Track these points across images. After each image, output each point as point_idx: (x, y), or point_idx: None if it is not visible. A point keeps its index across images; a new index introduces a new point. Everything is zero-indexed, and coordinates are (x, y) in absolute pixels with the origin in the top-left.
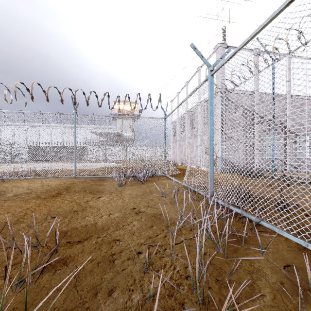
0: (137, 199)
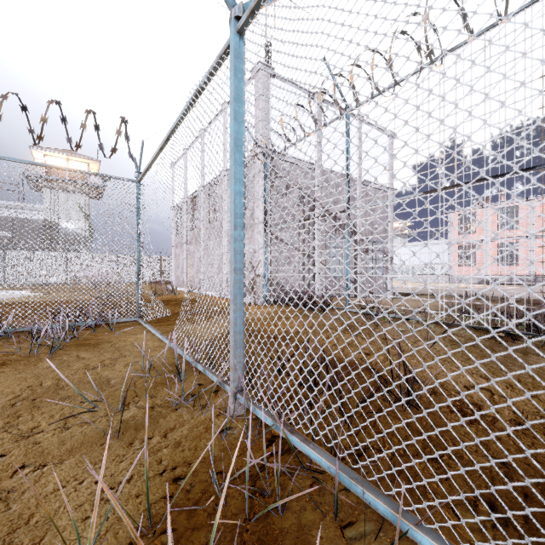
0: None
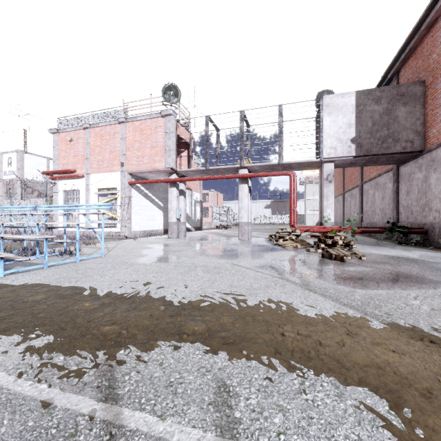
0: None
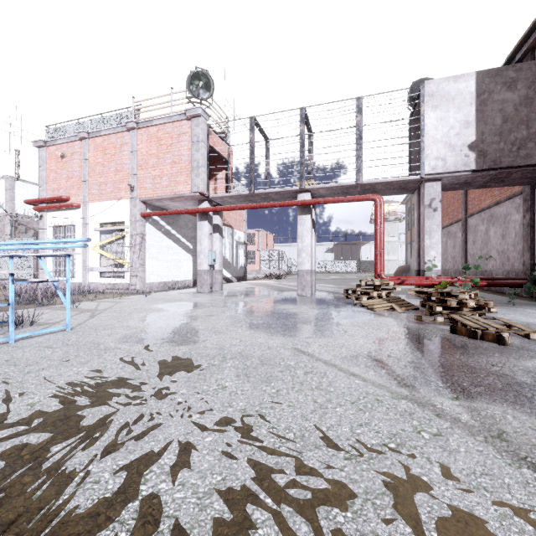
0: None
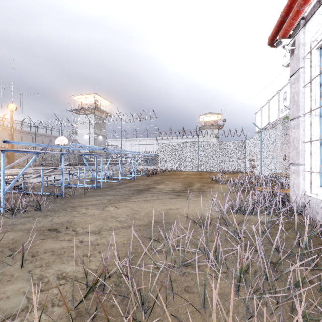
0: (232, 176)
